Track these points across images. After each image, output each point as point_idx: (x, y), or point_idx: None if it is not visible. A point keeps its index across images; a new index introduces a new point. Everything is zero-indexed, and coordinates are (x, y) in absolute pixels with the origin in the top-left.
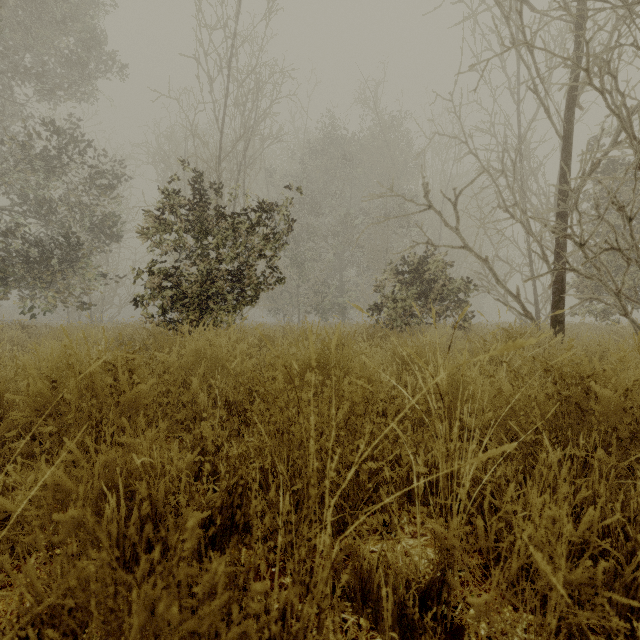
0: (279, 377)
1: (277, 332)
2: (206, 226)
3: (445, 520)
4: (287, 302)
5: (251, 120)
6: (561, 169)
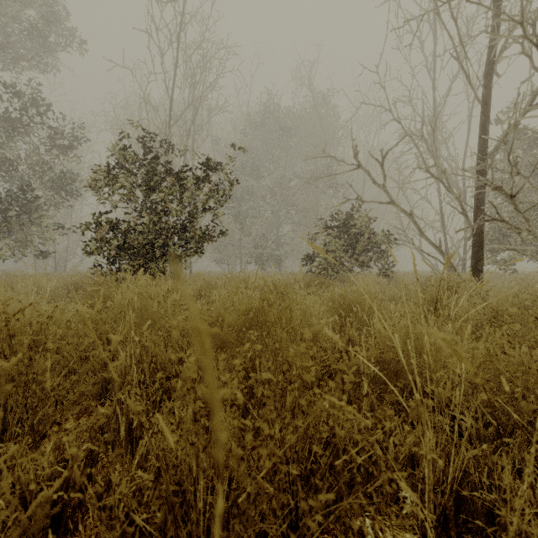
0: (191, 361)
1: (219, 280)
2: (152, 181)
3: (423, 534)
4: (231, 253)
5: (198, 92)
6: (480, 131)
